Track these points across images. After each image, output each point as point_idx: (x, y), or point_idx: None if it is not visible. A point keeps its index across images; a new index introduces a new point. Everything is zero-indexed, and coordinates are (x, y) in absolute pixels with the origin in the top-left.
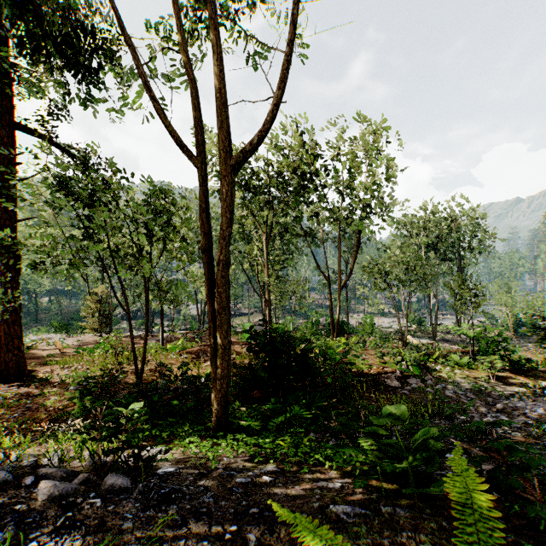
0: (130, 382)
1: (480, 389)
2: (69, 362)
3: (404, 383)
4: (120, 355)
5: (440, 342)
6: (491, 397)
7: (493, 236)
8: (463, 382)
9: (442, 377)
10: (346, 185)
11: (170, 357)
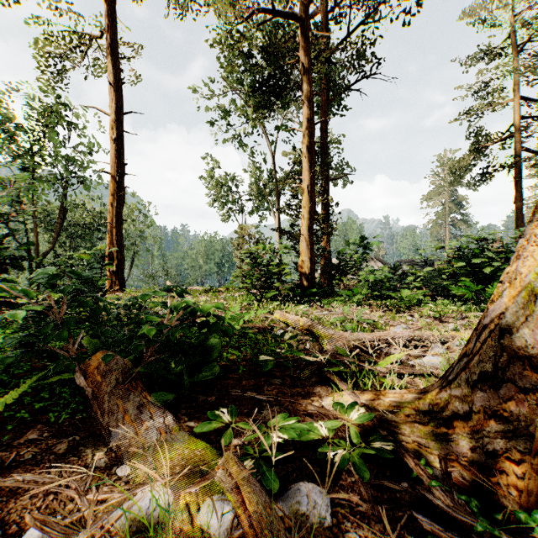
0: None
1: None
2: None
3: None
4: None
5: None
6: None
7: None
8: None
9: None
10: None
11: None
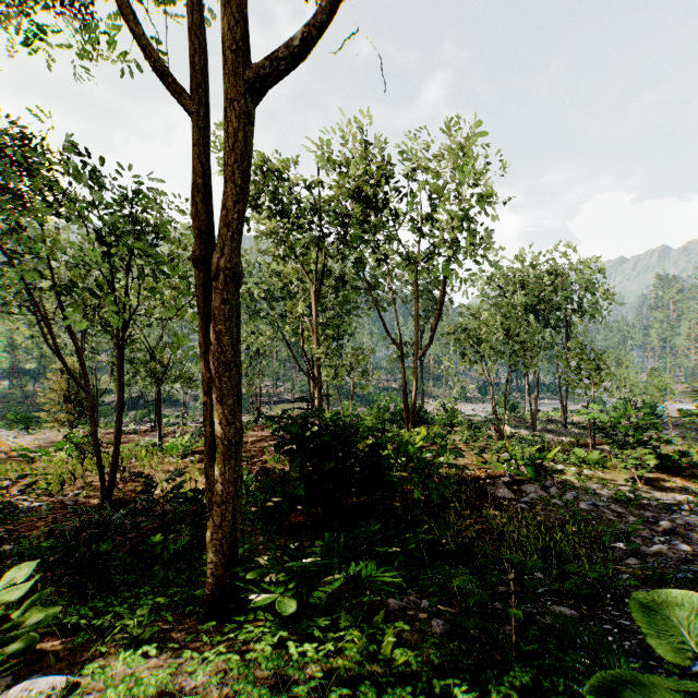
0: (91, 503)
1: (629, 498)
2: (4, 472)
3: (518, 492)
4: (87, 459)
5: (542, 433)
6: (646, 509)
7: (606, 297)
8: (600, 488)
9: (568, 481)
10: (427, 215)
11: (167, 461)
